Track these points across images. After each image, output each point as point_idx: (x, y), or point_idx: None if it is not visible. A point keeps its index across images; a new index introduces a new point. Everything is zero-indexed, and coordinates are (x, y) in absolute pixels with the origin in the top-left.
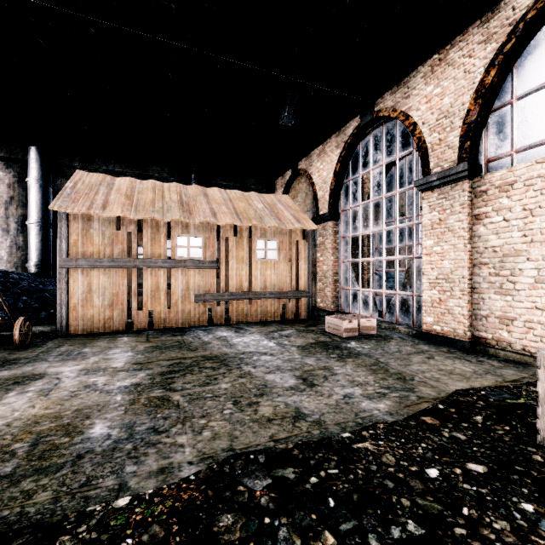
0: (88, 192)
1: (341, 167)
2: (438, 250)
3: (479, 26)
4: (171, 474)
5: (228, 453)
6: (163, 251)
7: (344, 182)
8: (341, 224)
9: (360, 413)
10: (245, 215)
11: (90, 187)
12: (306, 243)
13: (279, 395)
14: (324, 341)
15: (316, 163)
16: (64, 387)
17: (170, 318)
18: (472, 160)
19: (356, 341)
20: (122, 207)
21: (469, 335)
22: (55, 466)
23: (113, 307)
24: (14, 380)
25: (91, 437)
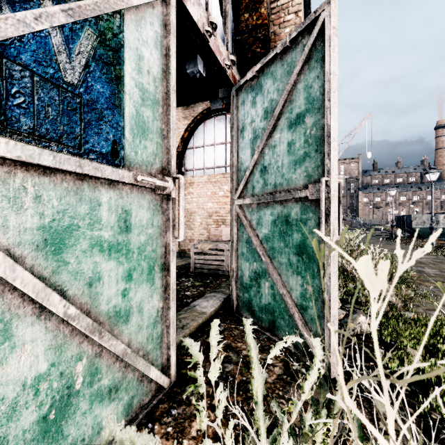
0: None
1: None
2: None
3: (182, 110)
4: None
5: None
6: None
7: None
8: None
9: None
10: None
11: None
12: None
13: None
14: None
15: None
16: None
17: None
18: (180, 169)
19: None
20: None
21: (179, 249)
22: None
23: None
24: None
25: None
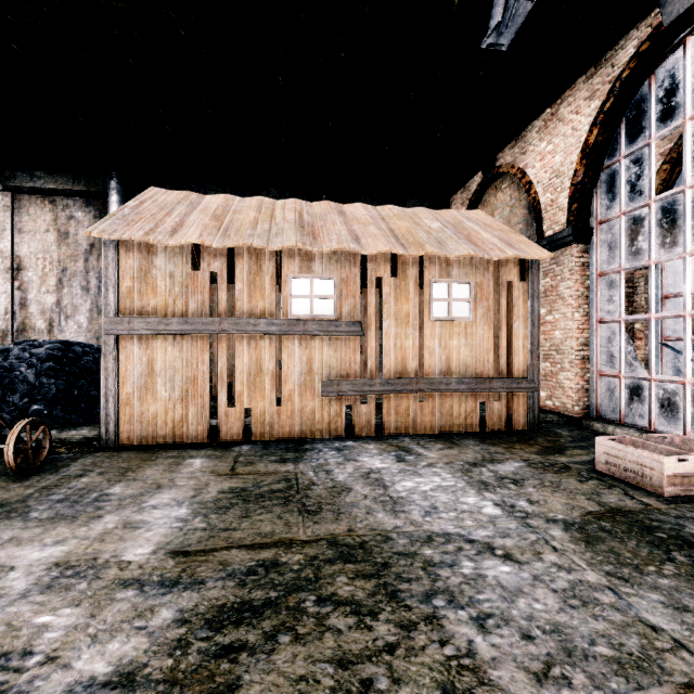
0: (156, 213)
1: (599, 135)
2: None
3: None
4: None
5: None
6: (269, 305)
7: (604, 166)
8: (595, 249)
9: None
10: (411, 239)
11: (162, 207)
12: (528, 286)
13: None
14: (624, 511)
15: (536, 144)
16: None
17: (280, 423)
18: None
19: None
20: (201, 230)
21: None
22: None
23: (188, 402)
24: None
25: None
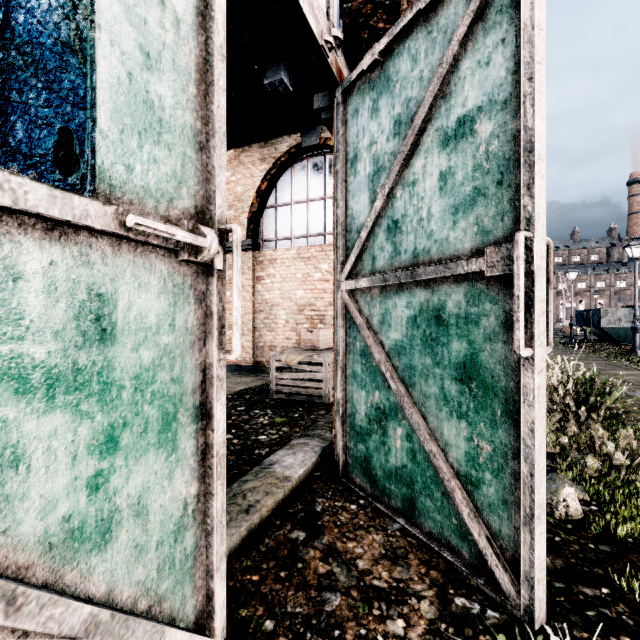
0: None
1: None
2: None
3: (258, 148)
4: None
5: None
6: None
7: None
8: None
9: None
10: None
11: None
12: None
13: None
14: None
15: None
16: None
17: None
18: (255, 238)
19: None
20: None
21: (253, 361)
22: None
23: None
24: None
25: None
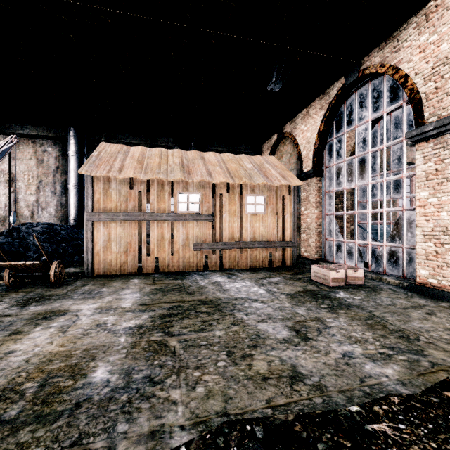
0: (109, 159)
1: (324, 127)
2: (435, 202)
3: None
4: (161, 441)
5: (222, 419)
6: (167, 206)
7: (328, 141)
8: (324, 180)
9: (366, 379)
10: (236, 174)
11: (110, 155)
12: (292, 197)
13: (273, 348)
14: (311, 290)
15: (300, 125)
16: (80, 324)
17: (173, 264)
18: None
19: (344, 291)
20: (134, 170)
21: None
22: (54, 414)
23: (127, 254)
24: (44, 315)
25: (92, 382)
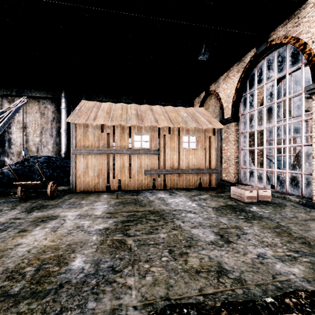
0: (87, 111)
1: (240, 85)
2: None
3: None
4: None
5: (165, 302)
6: (127, 144)
7: (243, 95)
8: (240, 124)
9: (277, 276)
10: (175, 121)
11: (88, 109)
12: (216, 137)
13: (203, 248)
14: (231, 205)
15: (222, 85)
16: (65, 226)
17: (131, 184)
18: None
19: (256, 206)
20: (104, 119)
21: None
22: (44, 292)
23: (99, 177)
24: (42, 219)
25: (72, 268)
